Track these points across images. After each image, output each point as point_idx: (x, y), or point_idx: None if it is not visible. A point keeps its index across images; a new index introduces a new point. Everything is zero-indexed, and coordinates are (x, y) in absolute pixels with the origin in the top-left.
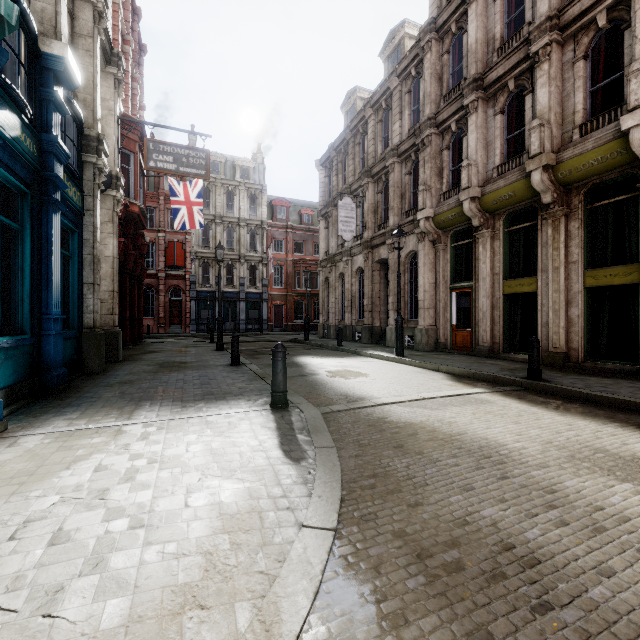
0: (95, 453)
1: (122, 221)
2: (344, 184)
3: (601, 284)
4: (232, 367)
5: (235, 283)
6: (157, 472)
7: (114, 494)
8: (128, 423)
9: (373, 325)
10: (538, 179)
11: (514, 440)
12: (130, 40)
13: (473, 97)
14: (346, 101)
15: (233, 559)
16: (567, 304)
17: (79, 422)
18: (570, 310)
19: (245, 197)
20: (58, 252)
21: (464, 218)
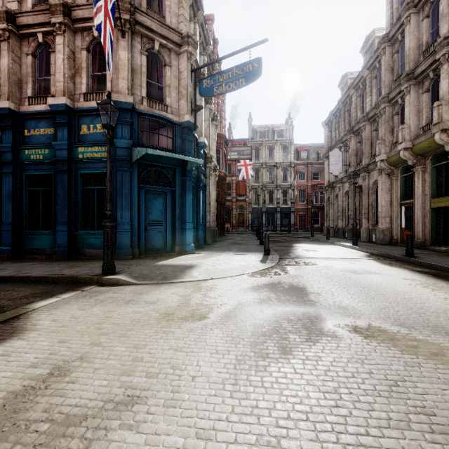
0: (216, 257)
1: (217, 181)
2: (340, 136)
3: None
4: (259, 245)
5: (274, 202)
6: (229, 259)
7: (221, 260)
8: (222, 254)
9: None
10: (438, 138)
11: (340, 267)
12: (220, 96)
13: (406, 85)
14: (341, 81)
15: (240, 268)
16: None
17: (210, 253)
18: None
19: (280, 149)
20: (201, 203)
21: (405, 159)
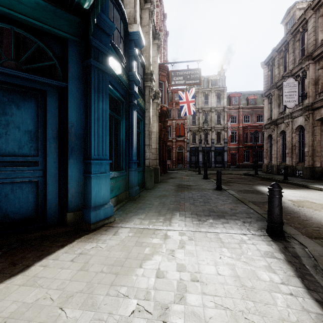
0: (155, 254)
1: (159, 115)
2: (284, 72)
3: None
4: (217, 191)
5: (209, 142)
6: (201, 297)
7: (173, 319)
8: (170, 229)
9: (313, 166)
10: None
11: None
12: (162, 29)
13: None
14: (286, 16)
15: None
16: None
17: (145, 222)
18: None
19: (214, 96)
20: (135, 129)
21: None
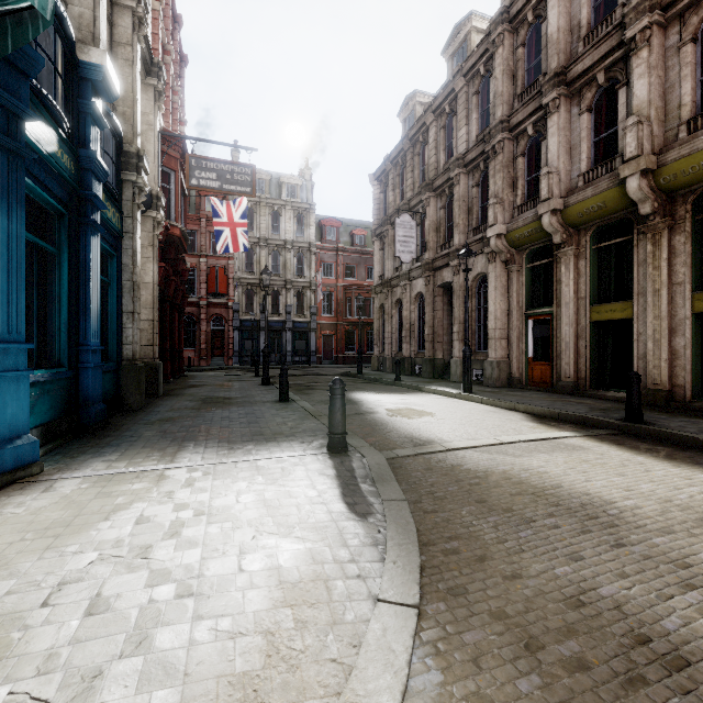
0: (136, 501)
1: (162, 245)
2: (401, 200)
3: None
4: (281, 404)
5: (281, 311)
6: (205, 527)
7: (158, 552)
8: (171, 467)
9: (435, 357)
10: (635, 186)
11: (623, 497)
12: (171, 50)
13: (554, 94)
14: (404, 107)
15: (299, 642)
16: (670, 333)
17: (118, 464)
18: (674, 340)
19: (292, 217)
20: (96, 278)
21: (543, 234)
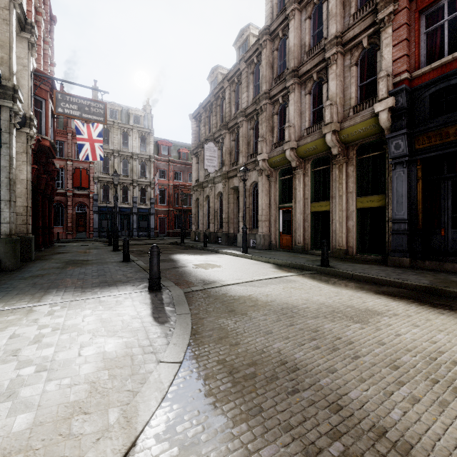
0: (10, 326)
1: (35, 152)
2: (209, 133)
3: (365, 206)
4: (123, 263)
5: (129, 201)
6: (59, 336)
7: (24, 352)
8: (38, 305)
9: (229, 232)
10: (330, 139)
11: (303, 303)
12: (42, 12)
13: (292, 82)
14: (211, 74)
15: (110, 384)
16: (347, 218)
17: None
18: (348, 222)
19: (137, 137)
20: None
21: (287, 161)
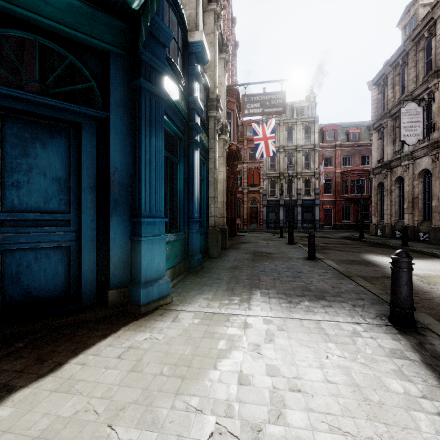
0: (233, 350)
1: (227, 156)
2: (401, 94)
3: None
4: (310, 261)
5: (293, 193)
6: (308, 415)
7: None
8: (250, 314)
9: None
10: None
11: None
12: (230, 39)
13: None
14: (404, 16)
15: None
16: None
17: (214, 304)
18: None
19: (301, 129)
20: (197, 176)
21: None
